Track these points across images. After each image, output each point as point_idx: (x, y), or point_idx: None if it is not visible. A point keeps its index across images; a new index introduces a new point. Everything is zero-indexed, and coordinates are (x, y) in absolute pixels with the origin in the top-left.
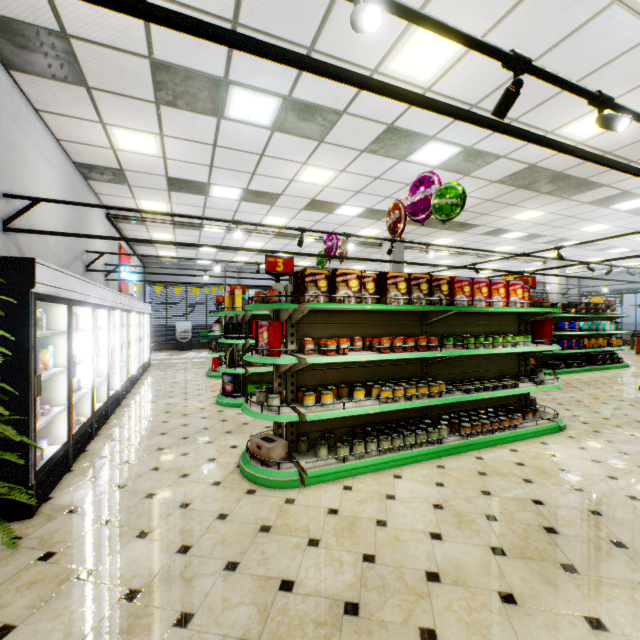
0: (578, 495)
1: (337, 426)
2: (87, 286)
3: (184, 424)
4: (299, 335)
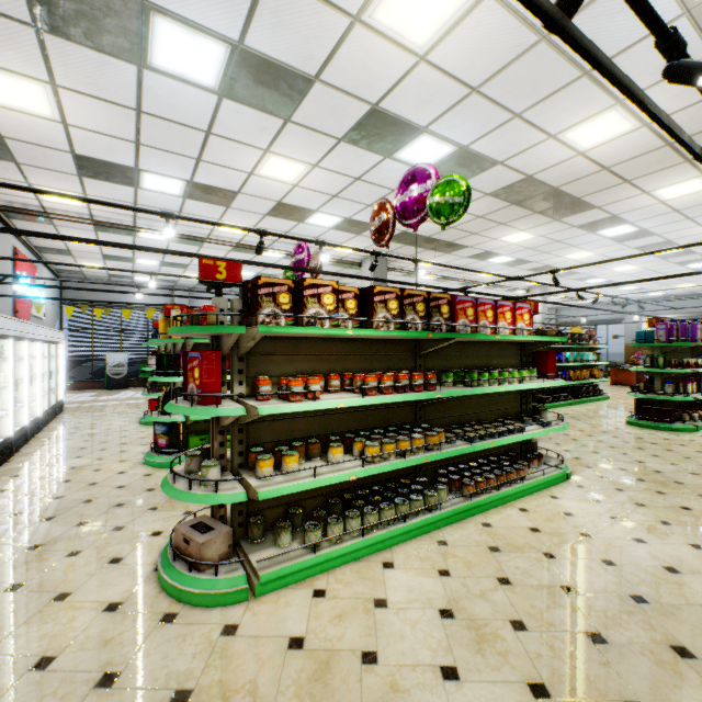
0: (612, 572)
1: (306, 496)
2: None
3: (87, 500)
4: (251, 372)
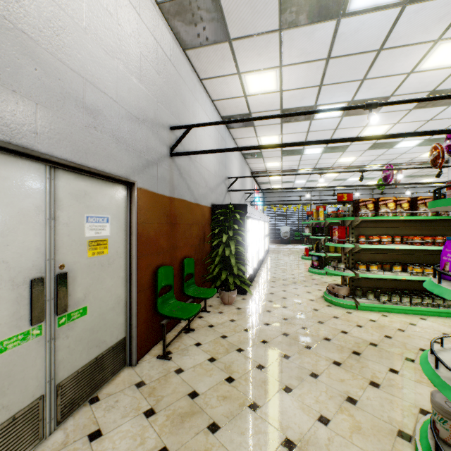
0: None
1: (382, 287)
2: (254, 211)
3: (292, 278)
4: (356, 233)
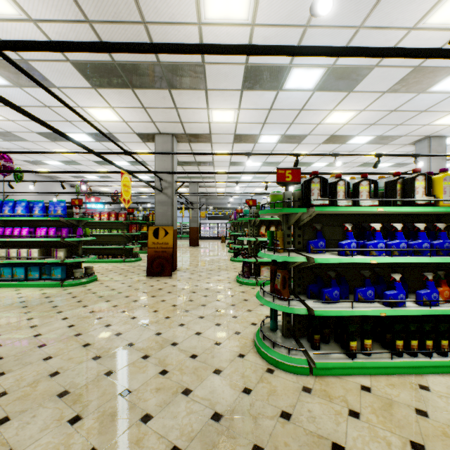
0: None
1: None
2: None
3: None
4: None
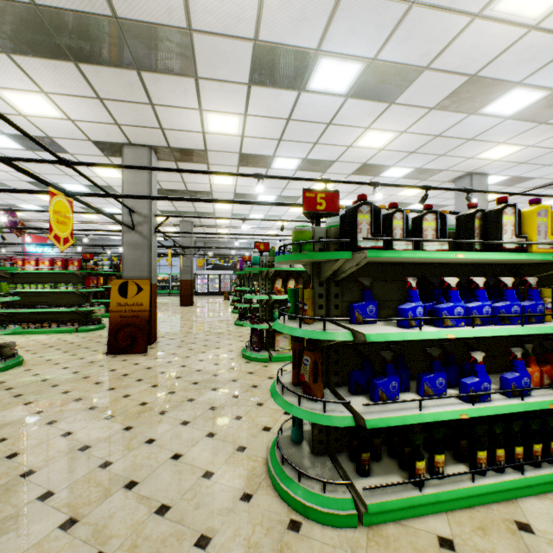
0: None
1: None
2: None
3: None
4: None
